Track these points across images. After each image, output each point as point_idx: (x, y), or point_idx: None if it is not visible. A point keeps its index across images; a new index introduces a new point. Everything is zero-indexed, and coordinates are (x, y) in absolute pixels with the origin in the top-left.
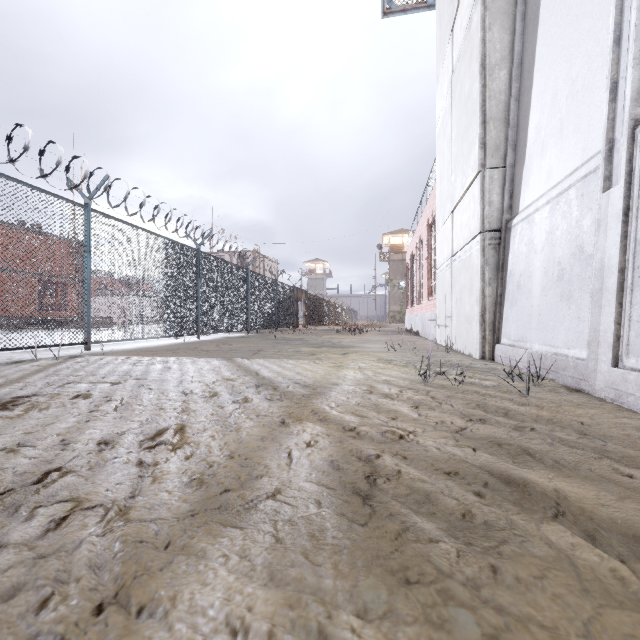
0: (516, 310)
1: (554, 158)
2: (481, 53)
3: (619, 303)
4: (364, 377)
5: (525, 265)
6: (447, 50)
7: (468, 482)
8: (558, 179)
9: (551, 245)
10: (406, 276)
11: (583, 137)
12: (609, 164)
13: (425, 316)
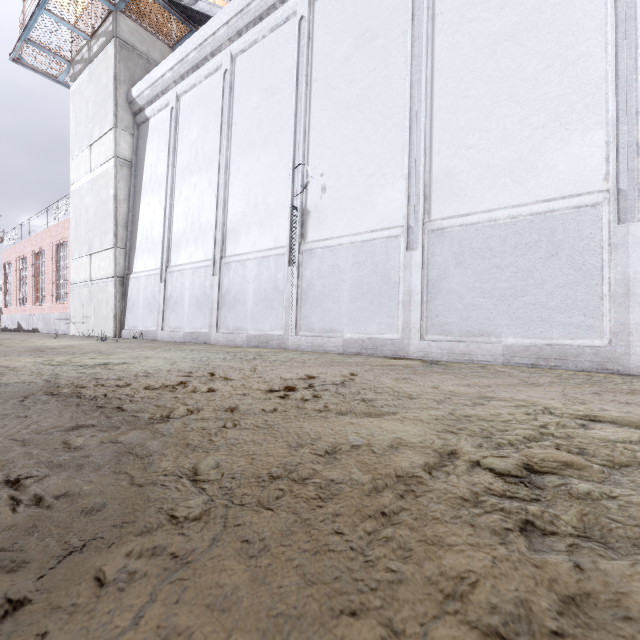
0: (133, 315)
1: (147, 260)
2: (115, 191)
3: (163, 314)
4: (72, 343)
5: (136, 297)
6: (85, 151)
7: (135, 346)
8: (149, 269)
9: (146, 292)
10: (7, 275)
11: (156, 260)
12: (162, 275)
13: (51, 316)
